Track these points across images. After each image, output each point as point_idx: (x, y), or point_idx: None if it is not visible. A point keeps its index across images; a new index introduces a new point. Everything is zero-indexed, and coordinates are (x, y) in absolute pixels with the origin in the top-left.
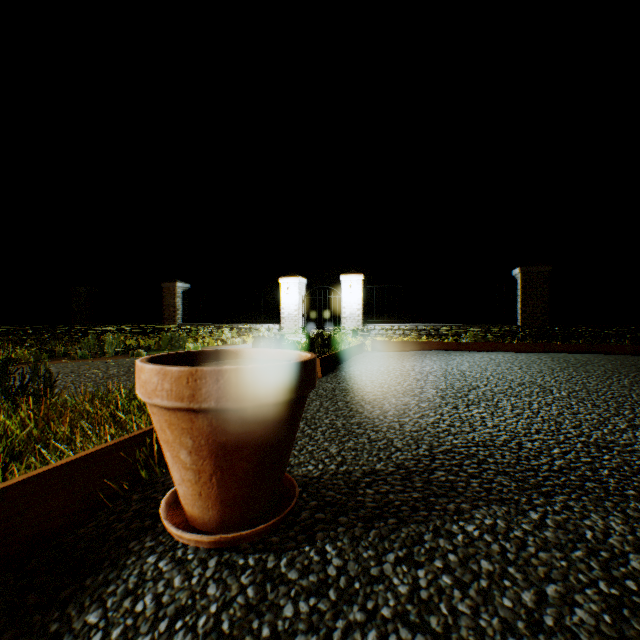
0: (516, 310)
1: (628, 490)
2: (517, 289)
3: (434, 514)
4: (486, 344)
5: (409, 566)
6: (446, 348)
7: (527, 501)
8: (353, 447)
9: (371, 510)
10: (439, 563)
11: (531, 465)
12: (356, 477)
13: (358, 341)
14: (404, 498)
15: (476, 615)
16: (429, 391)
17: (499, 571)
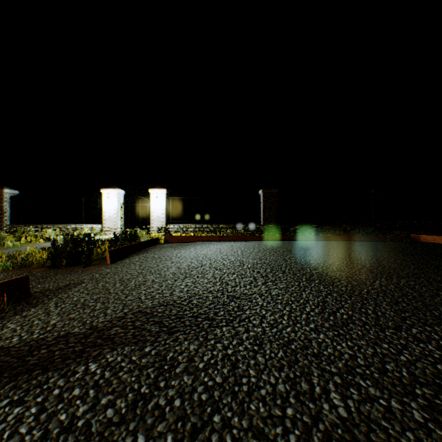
0: (261, 215)
1: (222, 322)
2: (261, 202)
3: (77, 360)
4: (236, 236)
5: (13, 406)
6: (213, 240)
7: (154, 339)
8: (73, 317)
9: (29, 366)
10: (41, 398)
11: (183, 314)
12: (46, 341)
13: (158, 236)
14: (67, 352)
15: (29, 432)
16: (171, 270)
17: (82, 394)
